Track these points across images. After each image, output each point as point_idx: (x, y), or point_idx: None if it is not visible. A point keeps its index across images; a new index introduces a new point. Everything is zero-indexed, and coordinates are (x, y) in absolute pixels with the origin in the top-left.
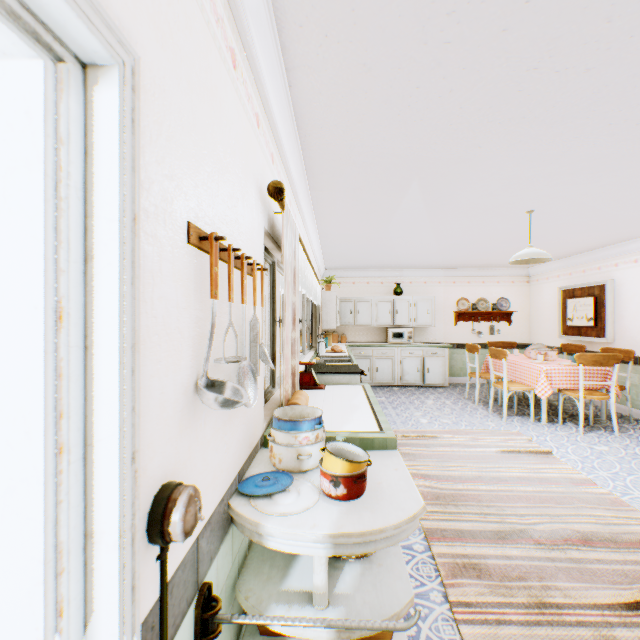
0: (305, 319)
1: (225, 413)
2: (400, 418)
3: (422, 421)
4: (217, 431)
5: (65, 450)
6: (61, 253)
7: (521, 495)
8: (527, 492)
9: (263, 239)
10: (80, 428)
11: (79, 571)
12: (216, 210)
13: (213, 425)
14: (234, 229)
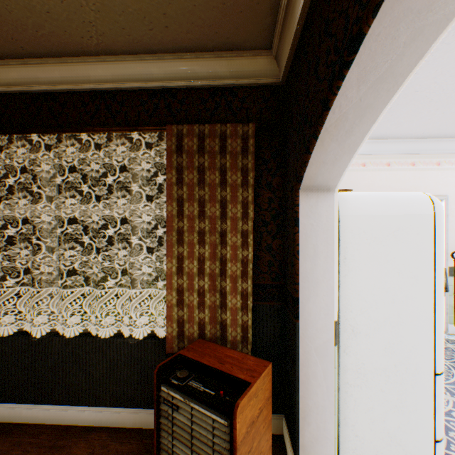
0: None
1: None
2: None
3: None
4: None
5: None
6: None
7: None
8: None
9: None
10: None
11: None
12: None
13: None
14: None
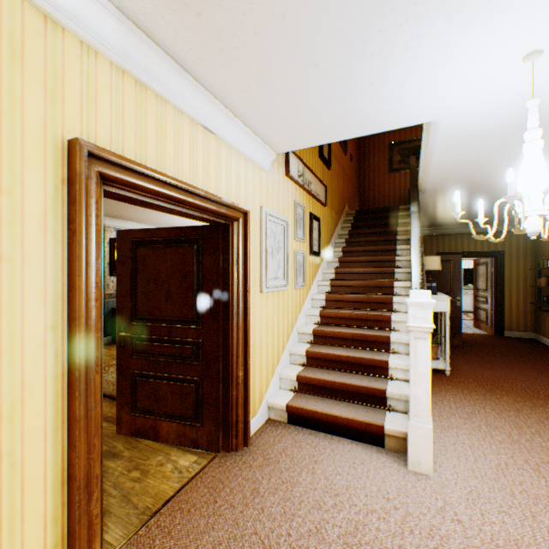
0: None
1: None
2: None
3: None
4: None
5: None
6: None
7: None
8: None
9: None
10: None
11: None
12: None
13: None
14: None
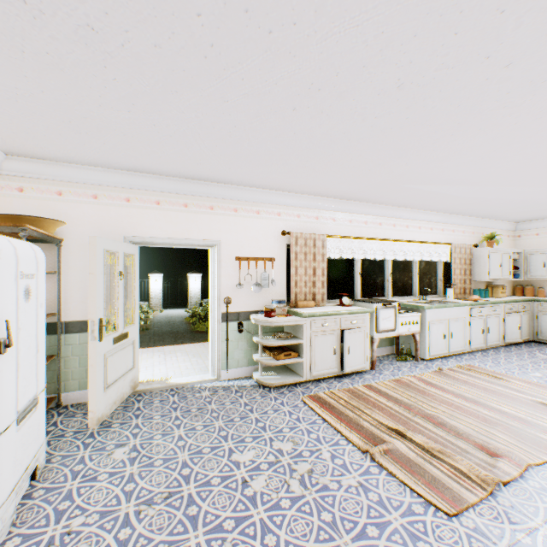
0: (417, 272)
1: (252, 293)
2: (511, 366)
3: (530, 374)
4: (248, 296)
5: (214, 286)
6: (213, 266)
7: (464, 408)
8: (475, 410)
9: (285, 248)
10: (215, 285)
11: (215, 300)
12: (247, 251)
13: (246, 294)
14: (258, 252)
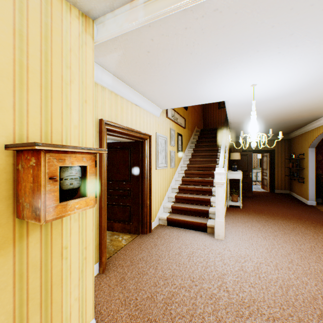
0: None
1: None
2: None
3: None
4: None
5: None
6: None
7: None
8: None
9: None
10: None
11: None
12: None
13: None
14: None
